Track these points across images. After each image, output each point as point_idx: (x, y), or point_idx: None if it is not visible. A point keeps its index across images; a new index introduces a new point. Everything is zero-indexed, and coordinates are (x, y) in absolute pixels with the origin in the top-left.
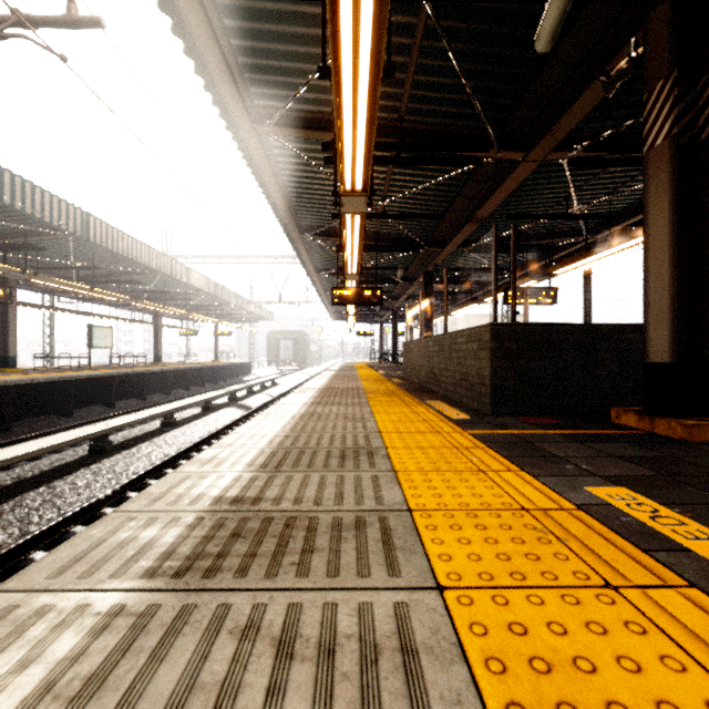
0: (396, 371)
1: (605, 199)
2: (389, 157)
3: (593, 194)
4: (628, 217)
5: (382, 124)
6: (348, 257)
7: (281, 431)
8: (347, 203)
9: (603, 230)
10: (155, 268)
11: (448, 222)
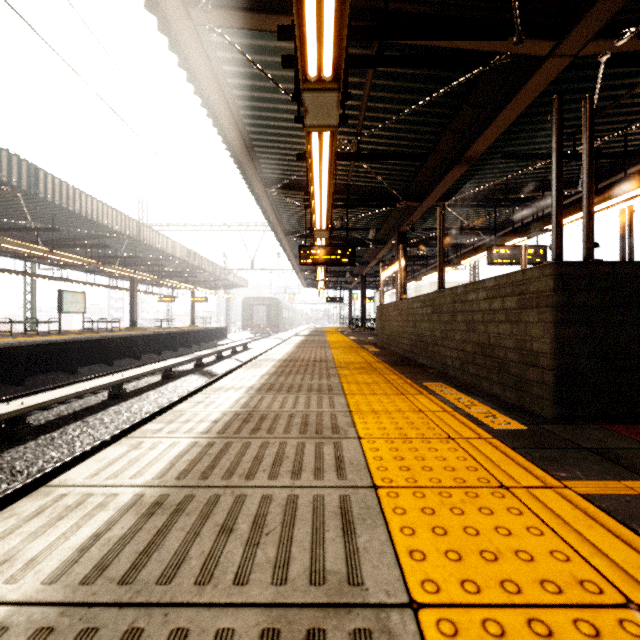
0: (367, 337)
1: (624, 132)
2: (368, 56)
3: (603, 130)
4: (636, 162)
5: (360, 6)
6: (316, 205)
7: (158, 479)
8: (311, 106)
9: (600, 181)
10: (119, 231)
11: (429, 168)
